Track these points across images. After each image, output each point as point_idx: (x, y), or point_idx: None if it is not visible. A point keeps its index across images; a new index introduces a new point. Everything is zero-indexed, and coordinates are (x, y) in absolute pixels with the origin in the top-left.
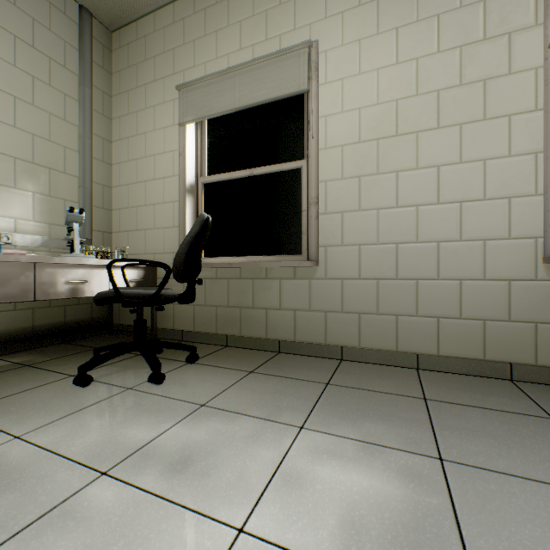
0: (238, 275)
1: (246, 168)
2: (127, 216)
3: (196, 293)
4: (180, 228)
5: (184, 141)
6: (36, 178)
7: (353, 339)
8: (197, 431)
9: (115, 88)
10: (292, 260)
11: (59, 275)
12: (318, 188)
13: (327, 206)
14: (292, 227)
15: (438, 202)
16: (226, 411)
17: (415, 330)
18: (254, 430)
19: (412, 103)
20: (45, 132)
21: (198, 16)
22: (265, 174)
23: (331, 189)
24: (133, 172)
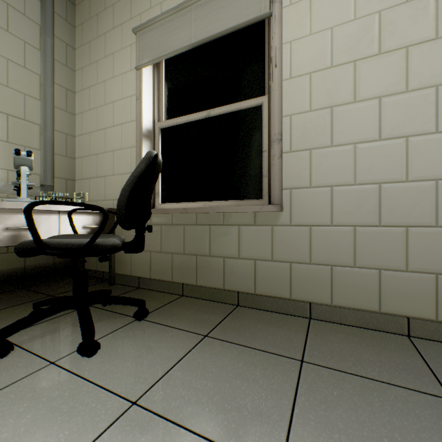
0: (194, 221)
1: (203, 111)
2: (89, 164)
3: (152, 239)
4: None
5: (140, 85)
6: None
7: (324, 295)
8: None
9: (78, 41)
10: (252, 205)
11: None
12: (282, 123)
13: (293, 143)
14: (252, 169)
15: (437, 130)
16: (164, 419)
17: (404, 288)
18: None
19: (400, 12)
20: (3, 78)
21: None
22: (223, 115)
23: (297, 123)
24: (94, 120)
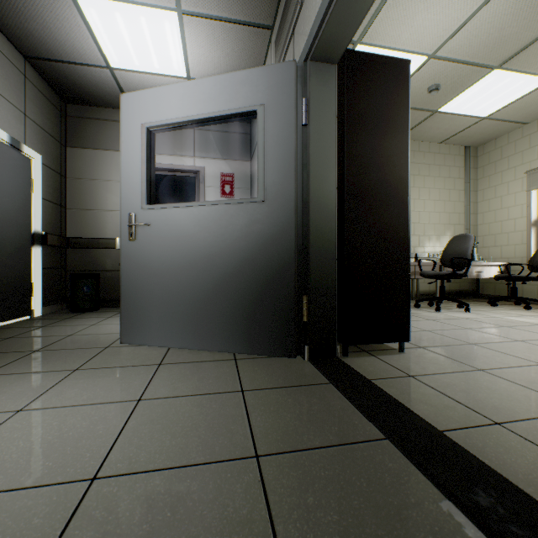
0: None
1: None
2: (487, 239)
3: None
4: (527, 244)
5: (529, 199)
6: (449, 230)
7: None
8: None
9: (479, 175)
10: None
11: (473, 269)
12: None
13: None
14: None
15: None
16: None
17: None
18: None
19: None
20: (452, 210)
21: None
22: None
23: None
24: (492, 217)
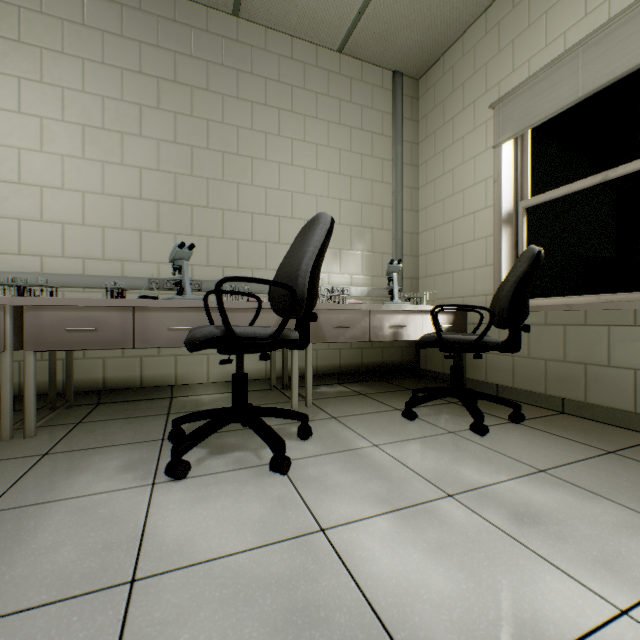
0: (580, 320)
1: (593, 173)
2: (433, 261)
3: None
4: (494, 266)
5: (499, 164)
6: (363, 239)
7: None
8: (539, 494)
9: (421, 135)
10: None
11: (385, 320)
12: None
13: None
14: None
15: None
16: (576, 486)
17: None
18: (628, 522)
19: None
20: (369, 198)
21: (518, 8)
22: (632, 173)
23: None
24: (439, 214)
